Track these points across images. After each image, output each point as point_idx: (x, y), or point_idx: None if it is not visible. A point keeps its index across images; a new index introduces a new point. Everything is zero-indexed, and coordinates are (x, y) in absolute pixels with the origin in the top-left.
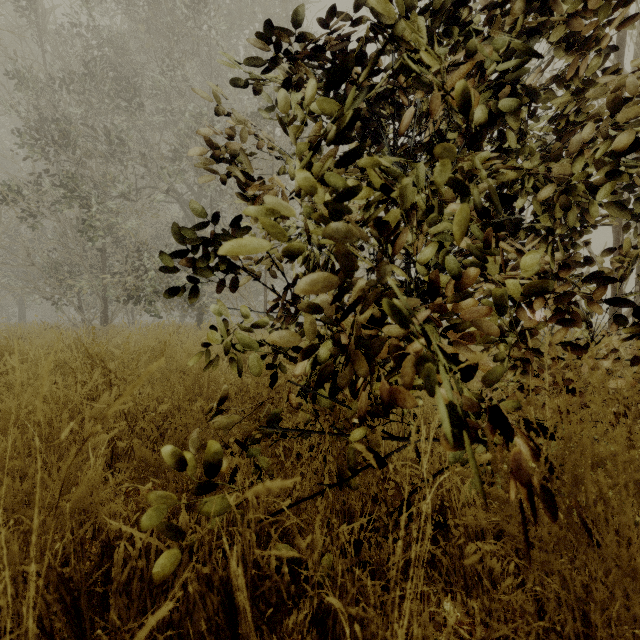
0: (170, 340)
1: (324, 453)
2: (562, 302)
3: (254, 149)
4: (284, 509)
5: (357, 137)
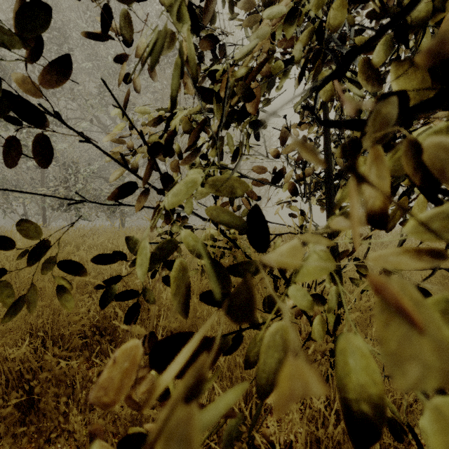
0: None
1: None
2: None
3: (162, 87)
4: None
5: None
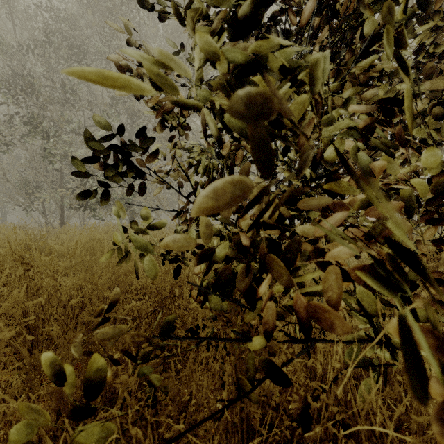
0: (99, 237)
1: (222, 360)
2: (431, 205)
3: None
4: (175, 439)
5: None
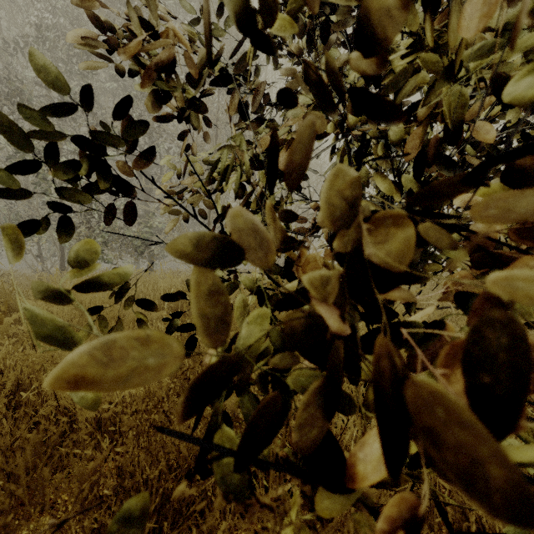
0: None
1: None
2: None
3: None
4: None
5: (302, 36)
